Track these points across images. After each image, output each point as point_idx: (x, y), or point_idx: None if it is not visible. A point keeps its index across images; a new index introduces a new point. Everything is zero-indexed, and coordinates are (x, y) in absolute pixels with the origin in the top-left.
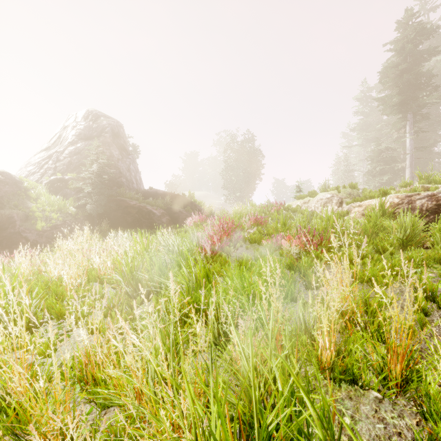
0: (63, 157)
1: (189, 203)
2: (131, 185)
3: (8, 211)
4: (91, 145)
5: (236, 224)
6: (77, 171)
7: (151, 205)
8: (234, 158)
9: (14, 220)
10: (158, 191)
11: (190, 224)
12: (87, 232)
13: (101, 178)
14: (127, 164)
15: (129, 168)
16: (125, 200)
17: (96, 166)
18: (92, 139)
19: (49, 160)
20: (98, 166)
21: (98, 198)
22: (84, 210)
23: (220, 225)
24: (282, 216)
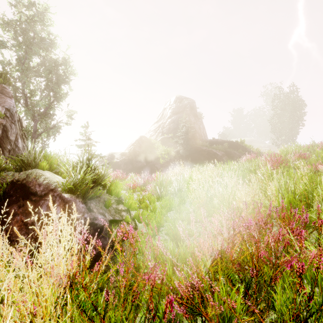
0: (166, 125)
1: (241, 147)
2: (201, 137)
3: (149, 154)
4: (179, 116)
5: (283, 159)
6: (173, 132)
7: (215, 149)
8: (279, 109)
9: (151, 159)
10: (218, 140)
11: (245, 160)
12: (181, 165)
13: (188, 135)
14: (199, 125)
15: (199, 127)
16: (200, 147)
17: (185, 128)
18: (179, 113)
19: (159, 128)
20: (185, 128)
21: (185, 146)
22: (178, 153)
23: (271, 158)
24: (322, 151)
